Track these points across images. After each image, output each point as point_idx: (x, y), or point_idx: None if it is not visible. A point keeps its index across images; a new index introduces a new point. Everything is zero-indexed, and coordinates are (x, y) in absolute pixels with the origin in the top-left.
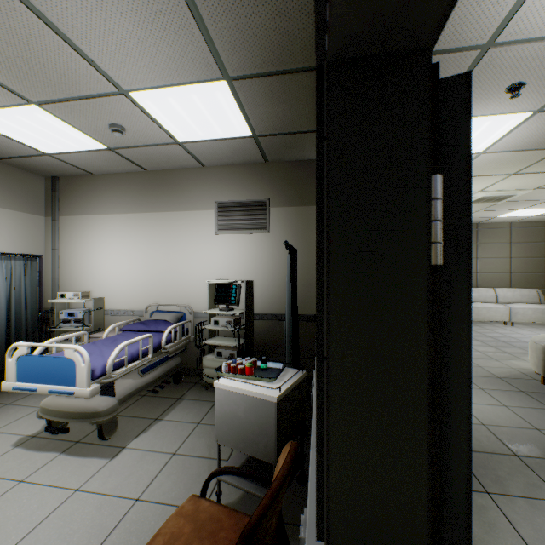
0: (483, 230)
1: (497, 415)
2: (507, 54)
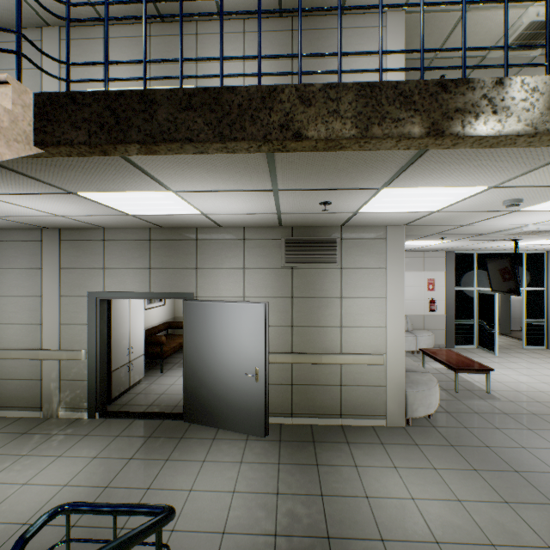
0: None
1: (396, 517)
2: (286, 210)
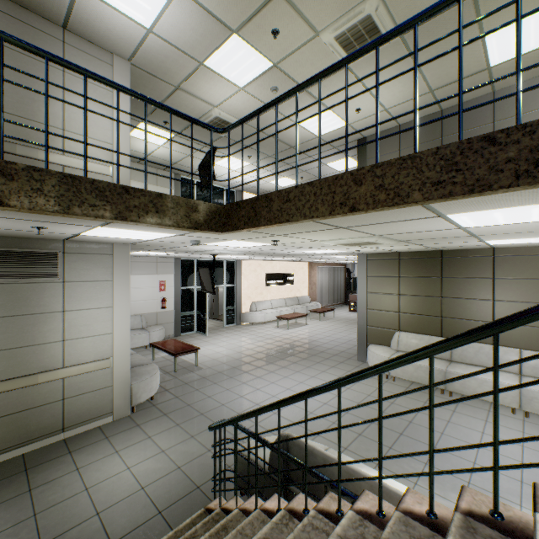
0: (504, 258)
1: (113, 490)
2: None
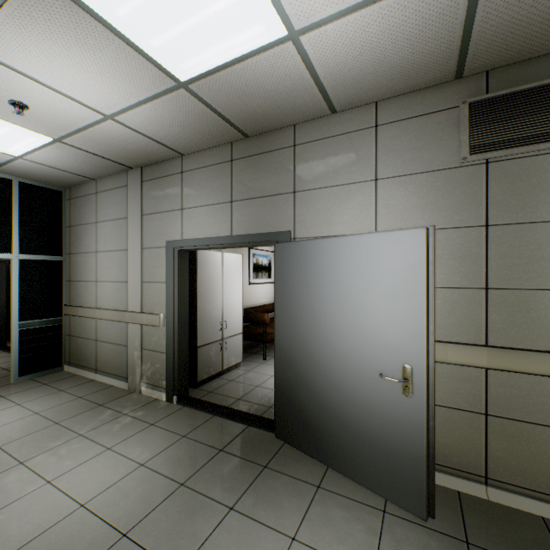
0: None
1: None
2: None
